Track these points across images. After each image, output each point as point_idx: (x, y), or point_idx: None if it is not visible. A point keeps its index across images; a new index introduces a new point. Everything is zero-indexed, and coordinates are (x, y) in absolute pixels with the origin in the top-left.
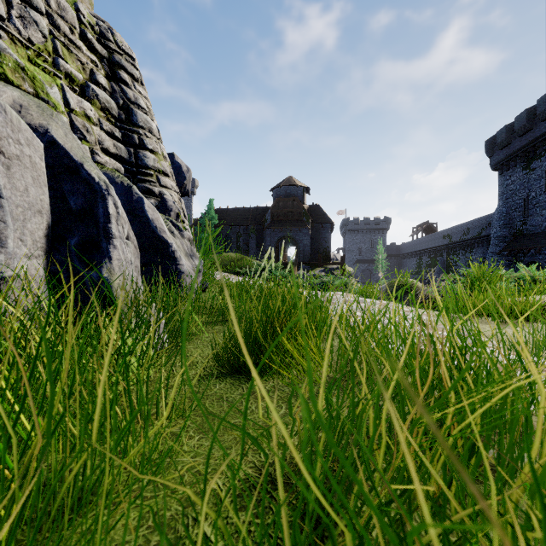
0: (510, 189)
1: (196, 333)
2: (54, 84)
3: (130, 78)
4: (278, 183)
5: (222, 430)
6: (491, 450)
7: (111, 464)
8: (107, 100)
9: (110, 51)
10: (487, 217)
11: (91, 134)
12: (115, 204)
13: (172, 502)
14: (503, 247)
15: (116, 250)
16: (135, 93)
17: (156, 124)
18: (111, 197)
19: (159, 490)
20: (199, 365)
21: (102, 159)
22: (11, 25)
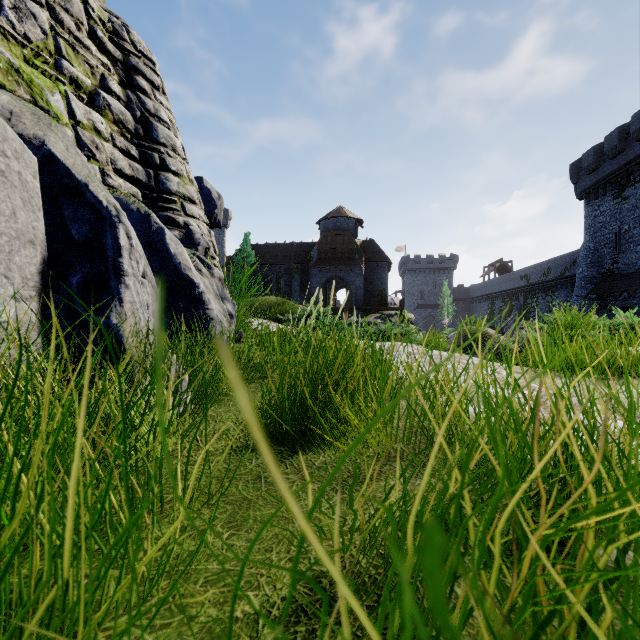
0: (599, 222)
1: (228, 392)
2: (56, 91)
3: (149, 85)
4: (326, 215)
5: (259, 523)
6: (615, 552)
7: (106, 580)
8: (122, 111)
9: (125, 53)
10: (571, 254)
11: (102, 151)
12: (128, 234)
13: (190, 634)
14: (591, 290)
15: (128, 290)
16: (155, 103)
17: (181, 142)
18: (122, 225)
19: (173, 614)
20: (230, 434)
21: (115, 182)
22: (3, 17)
